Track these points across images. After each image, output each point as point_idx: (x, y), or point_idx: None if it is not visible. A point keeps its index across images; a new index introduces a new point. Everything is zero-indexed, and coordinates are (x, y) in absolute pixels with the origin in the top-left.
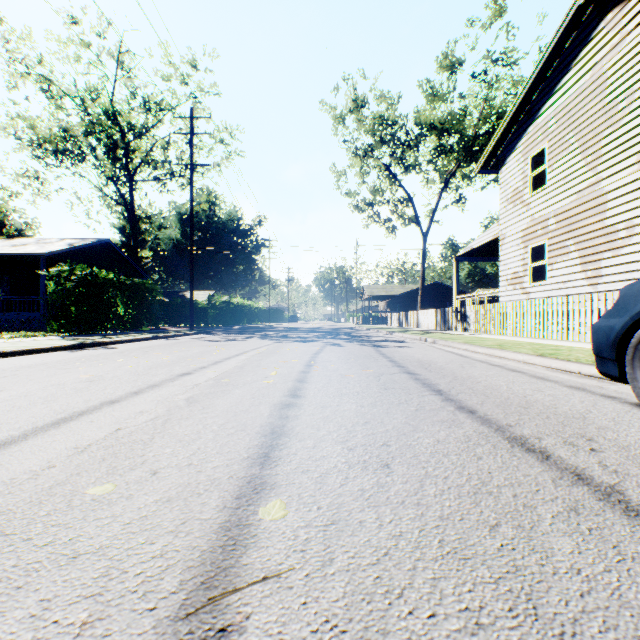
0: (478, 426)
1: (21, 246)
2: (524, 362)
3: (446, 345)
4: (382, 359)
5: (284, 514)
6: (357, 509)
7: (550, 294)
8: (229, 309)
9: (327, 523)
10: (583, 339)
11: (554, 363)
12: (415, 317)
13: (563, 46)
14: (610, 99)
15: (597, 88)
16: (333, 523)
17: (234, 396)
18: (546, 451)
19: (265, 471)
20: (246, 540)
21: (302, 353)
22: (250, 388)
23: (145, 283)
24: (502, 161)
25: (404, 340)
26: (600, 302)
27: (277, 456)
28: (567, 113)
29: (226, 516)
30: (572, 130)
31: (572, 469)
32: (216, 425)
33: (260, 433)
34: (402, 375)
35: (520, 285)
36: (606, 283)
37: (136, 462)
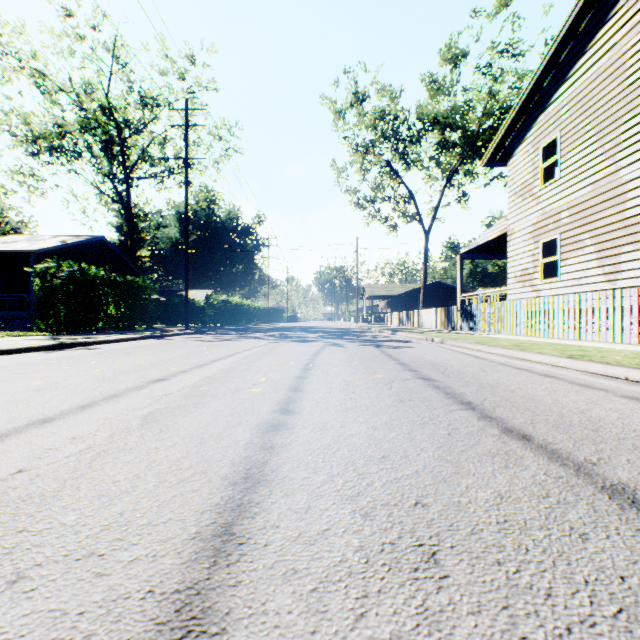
0: (547, 464)
1: (12, 243)
2: (552, 365)
3: (456, 345)
4: (389, 361)
5: None
6: None
7: (563, 291)
8: (227, 308)
9: None
10: (604, 339)
11: (591, 366)
12: (417, 316)
13: (577, 28)
14: (631, 81)
15: (616, 70)
16: None
17: (208, 412)
18: None
19: (217, 574)
20: None
21: (299, 354)
22: (231, 400)
23: (138, 281)
24: (510, 153)
25: (409, 340)
26: (624, 299)
27: (245, 532)
28: (582, 99)
29: None
30: (587, 117)
31: None
32: (167, 462)
33: (228, 479)
34: (417, 381)
35: (530, 282)
36: (626, 279)
37: None
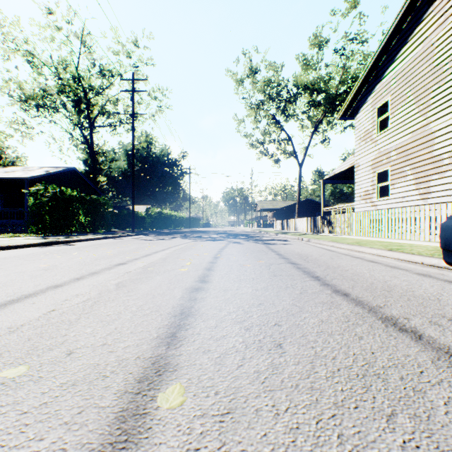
0: (353, 307)
1: (11, 172)
2: (378, 255)
3: (317, 243)
4: (271, 253)
5: (182, 401)
6: (253, 394)
7: (392, 206)
8: (161, 218)
9: (223, 412)
10: (418, 238)
11: (402, 256)
12: (294, 223)
13: (402, 26)
14: (437, 63)
15: (427, 55)
16: (229, 412)
17: (155, 281)
18: (417, 331)
19: (170, 351)
20: (139, 435)
21: (211, 248)
22: (169, 275)
23: (100, 199)
24: (357, 110)
25: (286, 239)
26: (431, 211)
27: (183, 336)
28: (405, 74)
29: (125, 403)
30: (408, 87)
31: (446, 349)
32: (135, 306)
33: (171, 314)
34: (287, 265)
35: (370, 200)
36: (434, 198)
37: (57, 342)
